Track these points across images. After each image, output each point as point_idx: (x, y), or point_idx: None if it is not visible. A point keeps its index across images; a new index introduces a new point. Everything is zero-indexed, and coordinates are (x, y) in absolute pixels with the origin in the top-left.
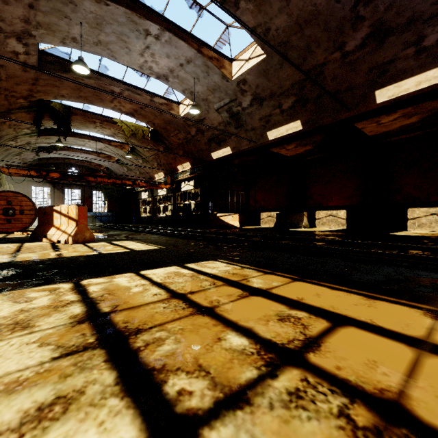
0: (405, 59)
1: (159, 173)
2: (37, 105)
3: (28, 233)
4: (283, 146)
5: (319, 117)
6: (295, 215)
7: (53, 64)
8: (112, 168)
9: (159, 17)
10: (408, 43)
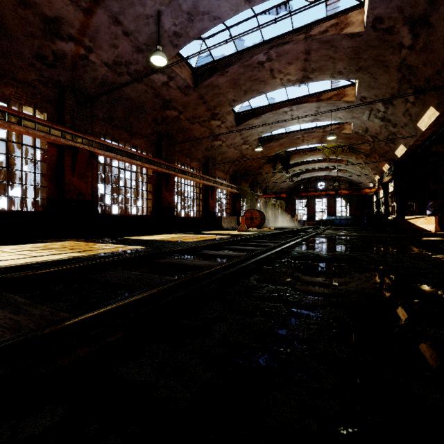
0: None
1: (376, 176)
2: (274, 157)
3: (253, 229)
4: None
5: (443, 98)
6: None
7: (265, 141)
8: (347, 176)
9: (287, 102)
10: None
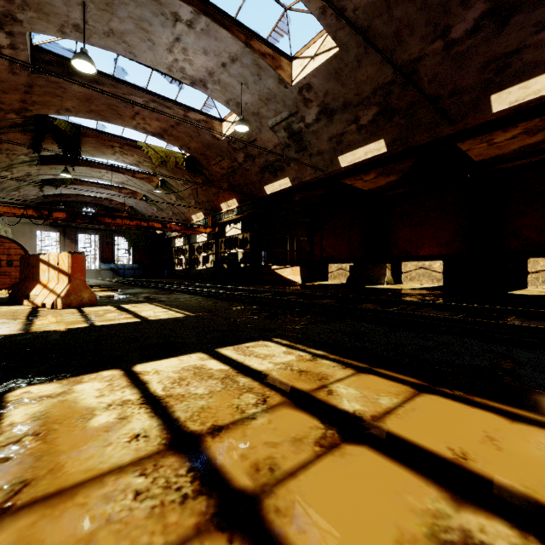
0: (536, 48)
1: (197, 213)
2: (36, 123)
3: None
4: (359, 176)
5: (410, 134)
6: (375, 268)
7: (52, 65)
8: (138, 207)
9: None
10: (542, 24)
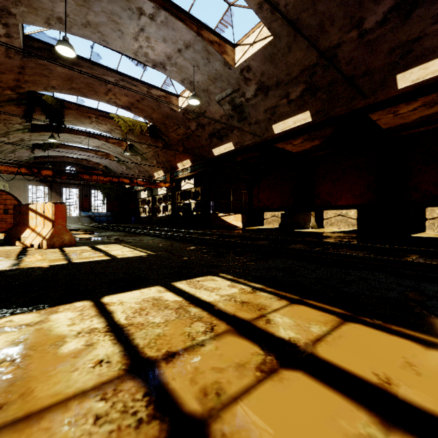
0: (434, 36)
1: (158, 171)
2: (28, 98)
3: None
4: (289, 141)
5: (330, 107)
6: (302, 215)
7: (40, 51)
8: (111, 166)
9: None
10: None
